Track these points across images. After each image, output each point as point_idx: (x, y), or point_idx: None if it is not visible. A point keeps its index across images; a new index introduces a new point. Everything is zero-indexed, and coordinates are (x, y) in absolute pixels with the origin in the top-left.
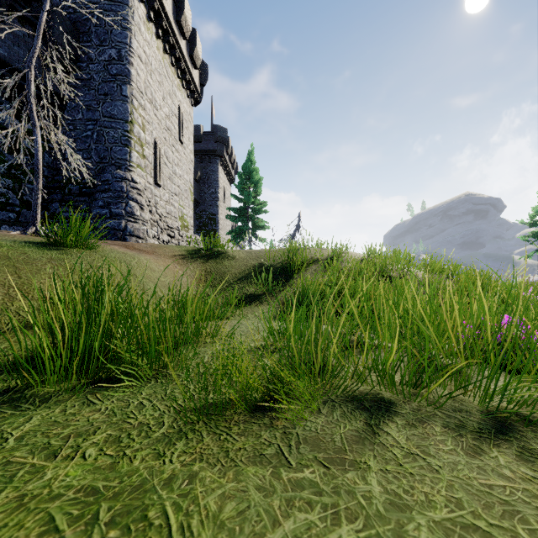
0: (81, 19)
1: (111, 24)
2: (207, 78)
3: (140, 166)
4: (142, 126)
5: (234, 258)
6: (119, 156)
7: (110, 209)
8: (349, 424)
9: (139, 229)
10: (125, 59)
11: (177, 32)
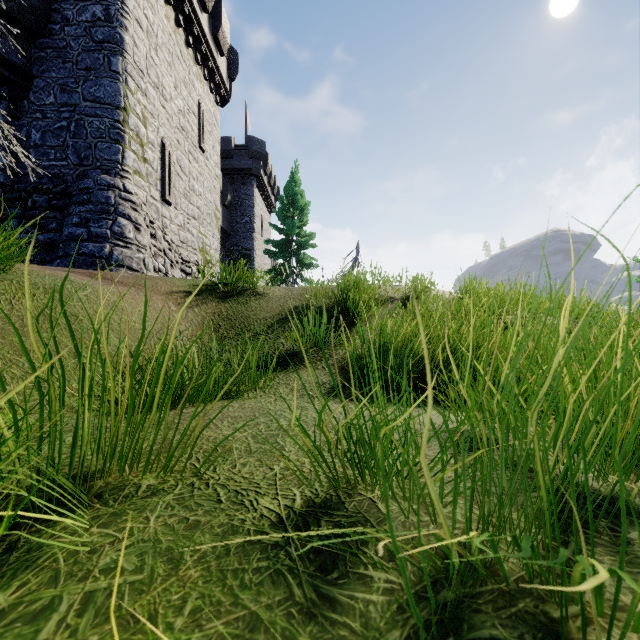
0: None
1: None
2: (237, 70)
3: (139, 173)
4: (142, 118)
5: (265, 297)
6: (107, 156)
7: (89, 228)
8: None
9: (132, 258)
10: (116, 20)
11: None
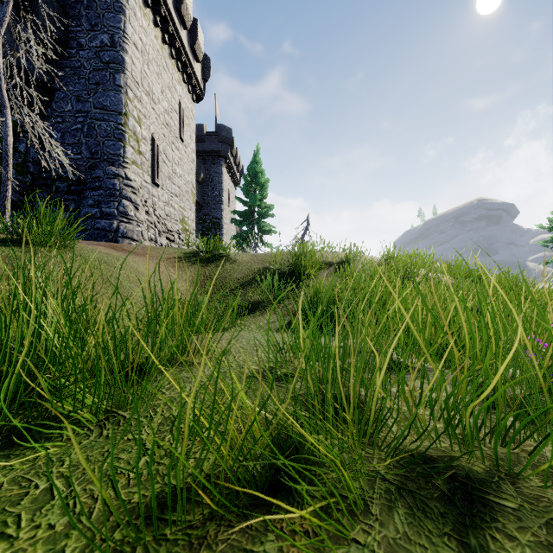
0: (70, 2)
1: (103, 7)
2: (210, 73)
3: (136, 163)
4: (138, 119)
5: (236, 261)
6: (112, 151)
7: (101, 208)
8: (432, 550)
9: (133, 231)
10: (119, 45)
11: (177, 21)
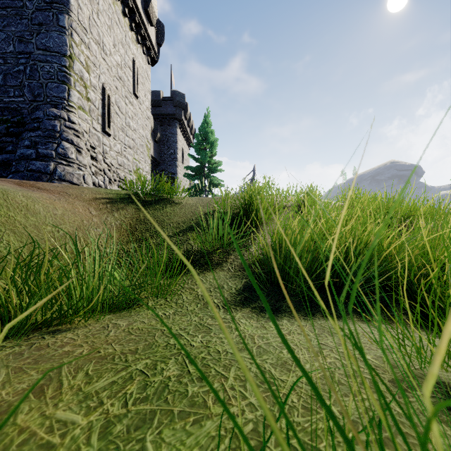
0: None
1: None
2: (163, 38)
3: (83, 109)
4: (86, 66)
5: (179, 204)
6: (55, 94)
7: (37, 150)
8: None
9: (73, 174)
10: None
11: None
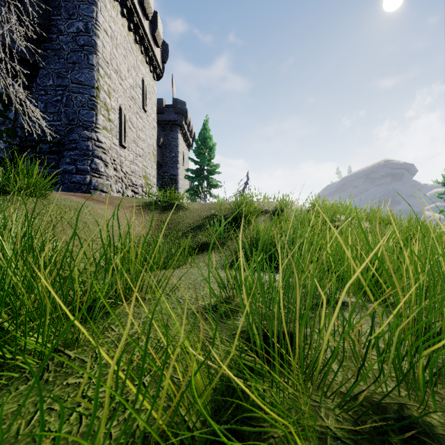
0: None
1: None
2: (167, 56)
3: (106, 129)
4: (108, 93)
5: (188, 209)
6: (86, 119)
7: (76, 166)
8: None
9: (103, 184)
10: (92, 31)
11: (141, 13)
